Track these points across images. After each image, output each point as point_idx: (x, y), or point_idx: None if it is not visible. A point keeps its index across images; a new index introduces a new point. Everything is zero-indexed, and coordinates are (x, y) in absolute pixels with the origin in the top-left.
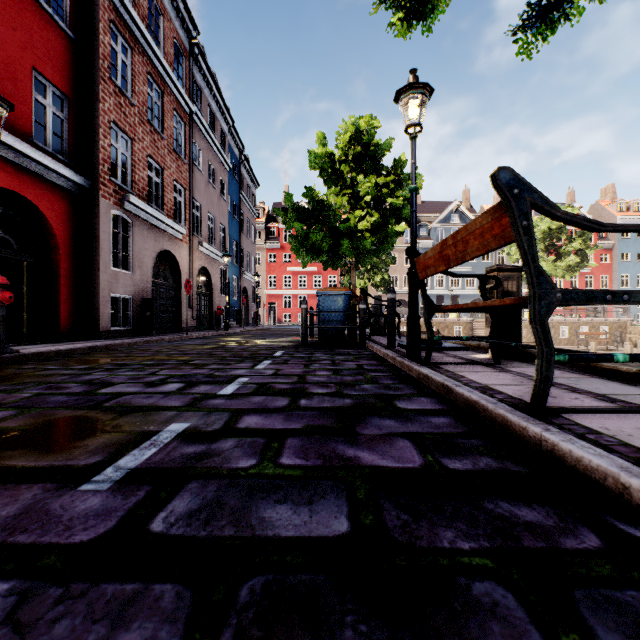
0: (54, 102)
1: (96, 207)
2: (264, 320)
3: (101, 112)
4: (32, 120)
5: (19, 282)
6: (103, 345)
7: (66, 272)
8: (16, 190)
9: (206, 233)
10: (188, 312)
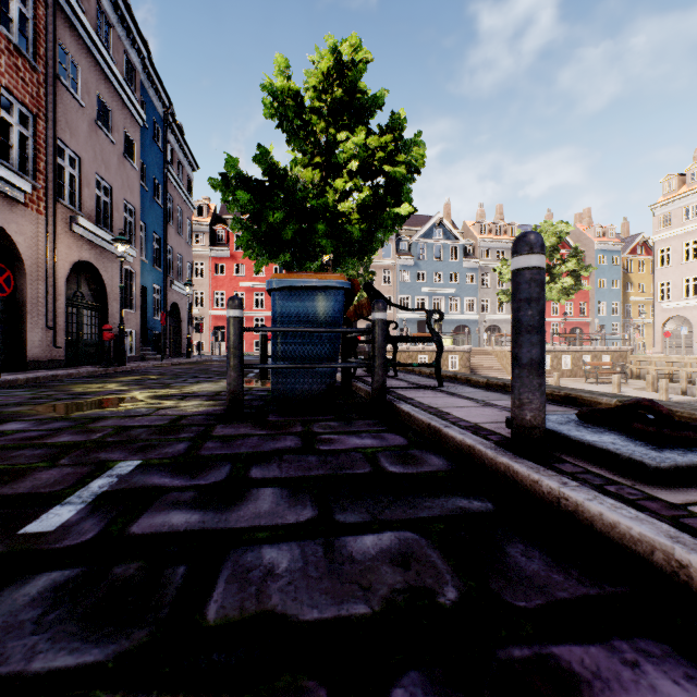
0: None
1: None
2: (209, 349)
3: None
4: None
5: None
6: None
7: None
8: None
9: (92, 207)
10: (44, 335)
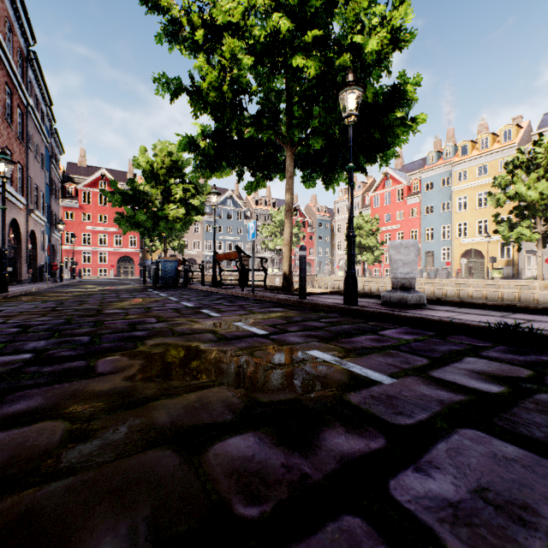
0: None
1: None
2: None
3: None
4: None
5: None
6: (28, 289)
7: None
8: None
9: (34, 201)
10: (25, 267)
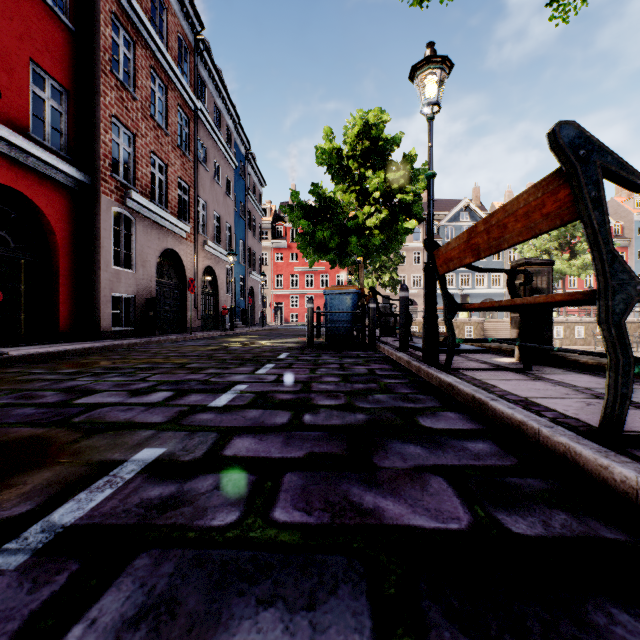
0: (54, 96)
1: (97, 204)
2: (271, 320)
3: (102, 106)
4: (29, 113)
5: (16, 281)
6: (100, 346)
7: (66, 271)
8: (12, 185)
9: (211, 232)
10: (193, 312)
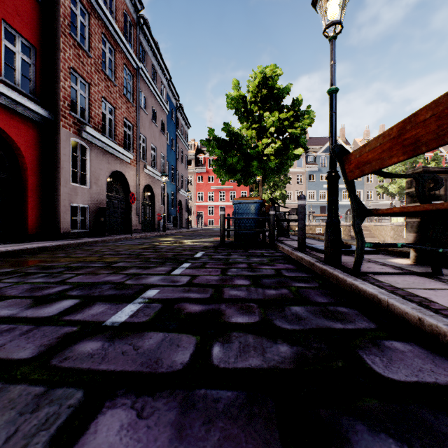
0: (26, 53)
1: (58, 135)
2: (194, 224)
3: (62, 59)
4: (2, 62)
5: None
6: (53, 245)
7: (33, 186)
8: None
9: (150, 159)
10: (135, 218)
